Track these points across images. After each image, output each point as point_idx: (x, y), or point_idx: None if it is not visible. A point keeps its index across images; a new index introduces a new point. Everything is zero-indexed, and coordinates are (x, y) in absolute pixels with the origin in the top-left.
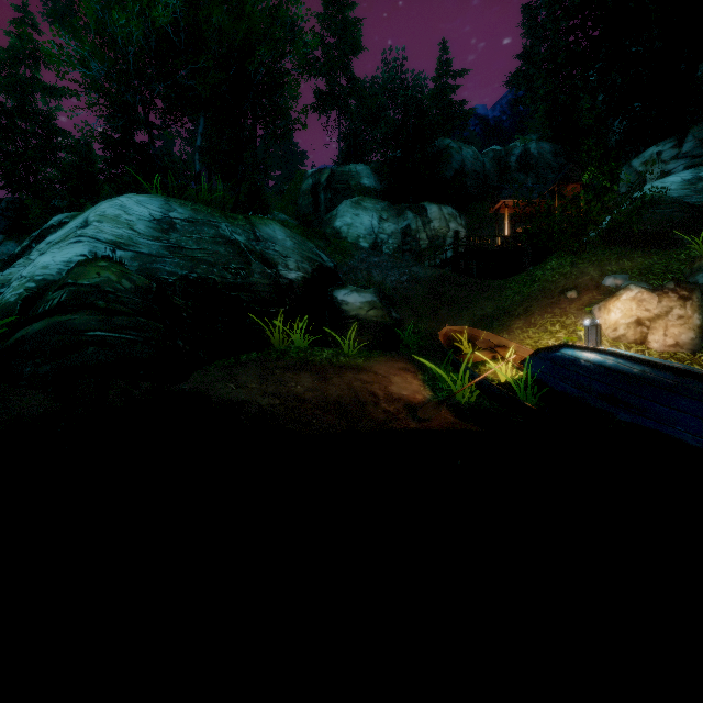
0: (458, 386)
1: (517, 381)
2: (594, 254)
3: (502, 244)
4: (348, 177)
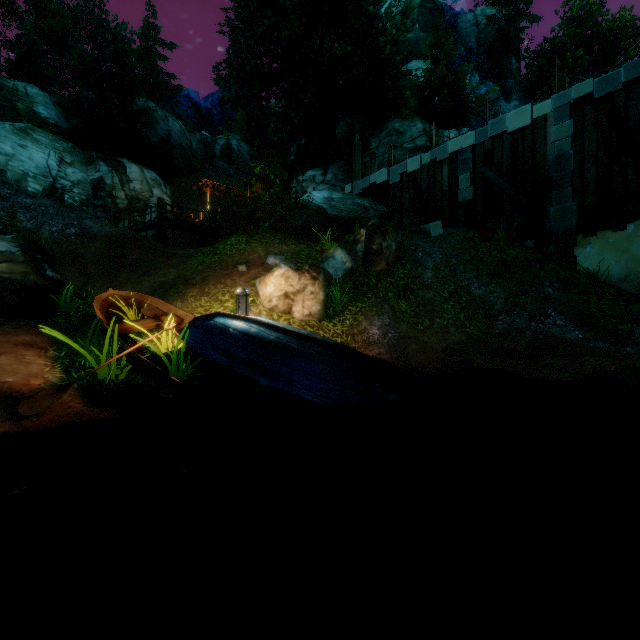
0: (103, 362)
1: (168, 353)
2: (264, 237)
3: (205, 220)
4: (12, 95)
